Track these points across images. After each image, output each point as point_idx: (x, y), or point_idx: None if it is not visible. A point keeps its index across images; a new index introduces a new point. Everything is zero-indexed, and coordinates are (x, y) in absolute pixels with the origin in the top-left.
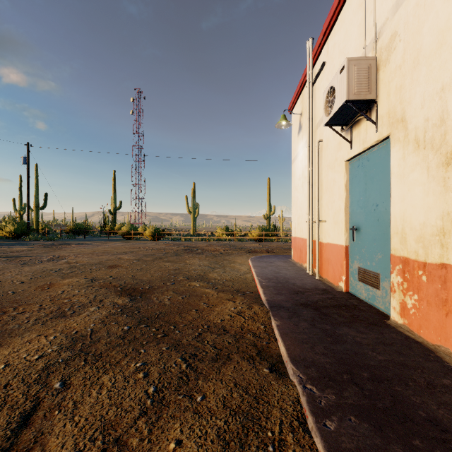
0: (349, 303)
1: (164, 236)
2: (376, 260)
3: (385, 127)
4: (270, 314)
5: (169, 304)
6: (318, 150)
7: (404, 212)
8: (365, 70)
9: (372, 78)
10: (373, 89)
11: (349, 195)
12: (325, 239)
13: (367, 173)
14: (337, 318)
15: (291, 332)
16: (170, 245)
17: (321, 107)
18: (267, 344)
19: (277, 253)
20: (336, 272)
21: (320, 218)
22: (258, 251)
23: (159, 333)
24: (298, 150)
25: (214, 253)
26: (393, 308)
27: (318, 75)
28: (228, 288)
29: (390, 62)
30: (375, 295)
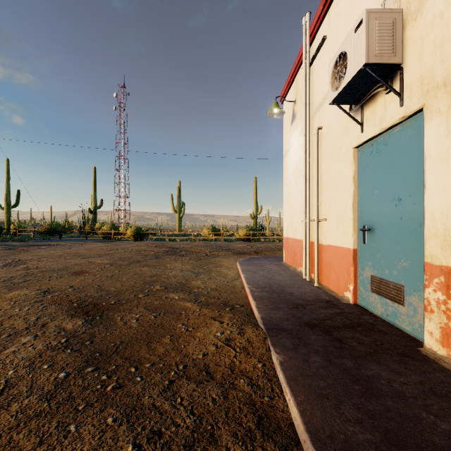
0: (363, 321)
1: (147, 236)
2: (398, 268)
3: (416, 98)
4: (268, 342)
5: (137, 326)
6: (317, 139)
7: (448, 206)
8: (389, 26)
9: (397, 37)
10: (399, 50)
11: (357, 188)
12: (326, 241)
13: (385, 160)
14: (357, 347)
15: (301, 376)
16: (152, 246)
17: (320, 89)
18: (270, 400)
19: (266, 255)
20: (341, 280)
21: (320, 216)
22: (246, 252)
23: (110, 384)
24: (291, 141)
25: (199, 255)
26: (429, 334)
27: (317, 53)
28: (213, 300)
29: (424, 12)
30: (397, 312)
